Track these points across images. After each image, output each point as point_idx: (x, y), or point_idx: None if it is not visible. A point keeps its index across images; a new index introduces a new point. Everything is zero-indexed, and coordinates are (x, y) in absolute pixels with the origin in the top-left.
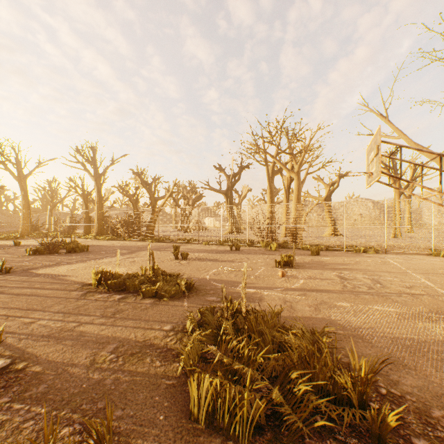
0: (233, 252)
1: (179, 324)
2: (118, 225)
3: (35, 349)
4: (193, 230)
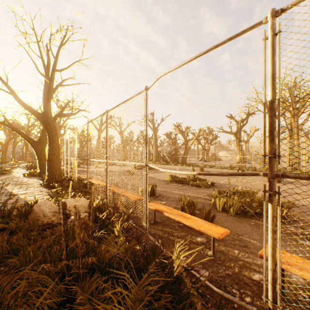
0: None
1: (209, 194)
2: (166, 156)
3: (162, 193)
4: (210, 160)
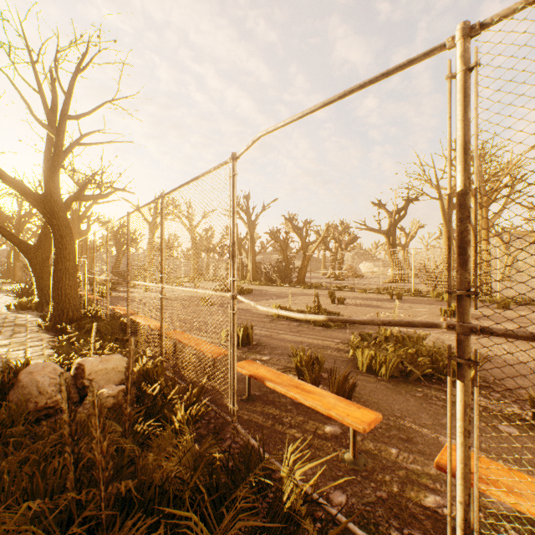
0: (393, 301)
1: (344, 340)
2: (271, 271)
3: (264, 340)
4: (345, 277)
